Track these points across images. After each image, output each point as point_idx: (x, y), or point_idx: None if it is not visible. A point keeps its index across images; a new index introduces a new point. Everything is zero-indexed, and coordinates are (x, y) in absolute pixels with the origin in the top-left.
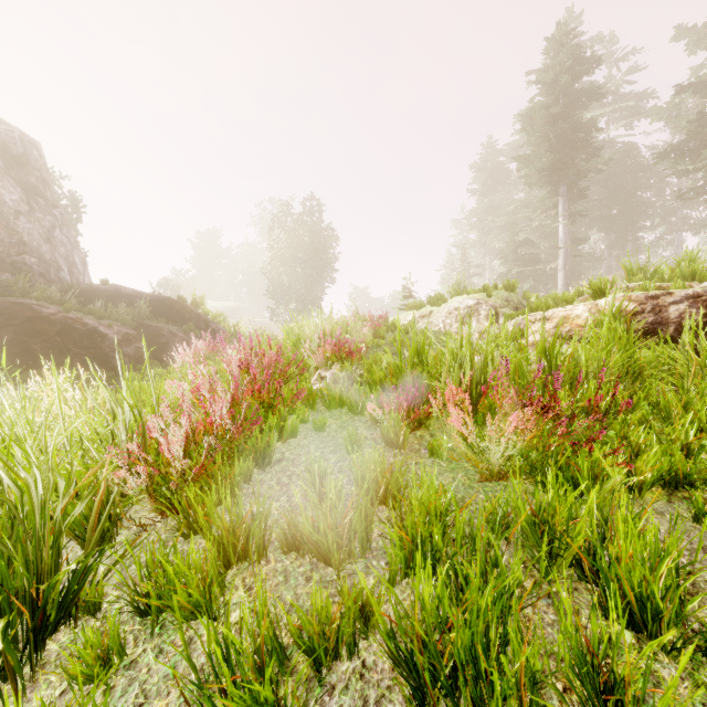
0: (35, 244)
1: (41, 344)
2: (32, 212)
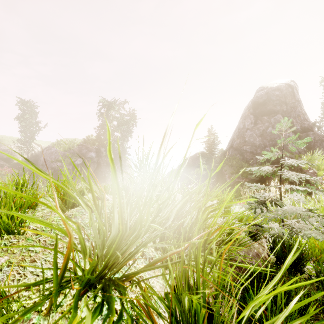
0: (252, 140)
1: (221, 183)
2: (255, 126)
